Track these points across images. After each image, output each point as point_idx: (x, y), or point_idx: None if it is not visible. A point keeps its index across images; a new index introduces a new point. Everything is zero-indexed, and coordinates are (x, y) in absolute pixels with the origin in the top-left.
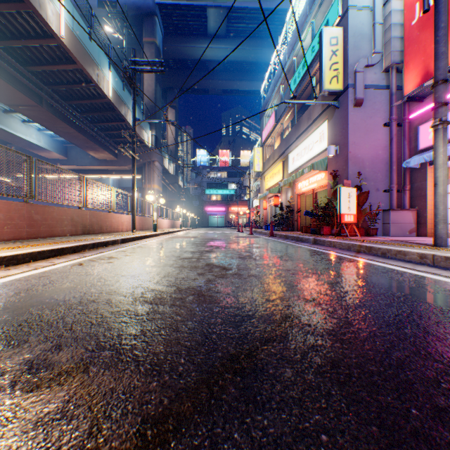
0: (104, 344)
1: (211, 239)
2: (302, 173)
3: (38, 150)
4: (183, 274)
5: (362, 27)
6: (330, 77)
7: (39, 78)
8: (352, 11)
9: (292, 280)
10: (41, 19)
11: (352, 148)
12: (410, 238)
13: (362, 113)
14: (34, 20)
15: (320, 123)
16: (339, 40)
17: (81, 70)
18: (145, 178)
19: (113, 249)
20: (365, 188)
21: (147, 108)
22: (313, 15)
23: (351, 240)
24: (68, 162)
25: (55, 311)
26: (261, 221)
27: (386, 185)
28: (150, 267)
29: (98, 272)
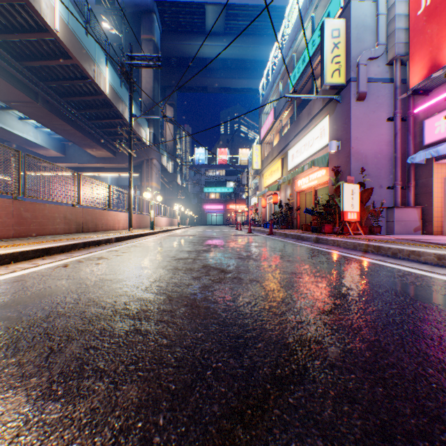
0: (55, 388)
1: (209, 237)
2: (302, 170)
3: (35, 148)
4: (176, 278)
5: (365, 18)
6: (332, 71)
7: (35, 74)
8: (355, 2)
9: (300, 286)
10: (35, 11)
11: (355, 144)
12: (416, 236)
13: (365, 107)
14: (27, 13)
15: (321, 118)
16: (341, 32)
17: (77, 66)
18: (143, 176)
19: (105, 249)
20: (368, 185)
21: (145, 106)
22: (314, 9)
23: (355, 238)
24: (66, 159)
25: (12, 331)
26: (259, 219)
27: (390, 182)
28: (141, 269)
29: (81, 275)
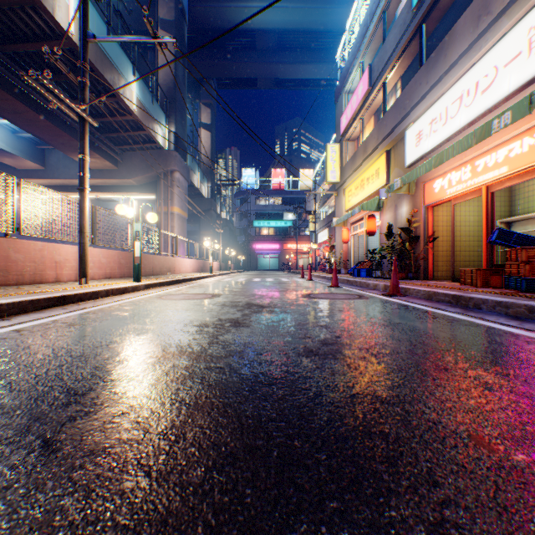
0: None
1: (247, 307)
2: (483, 133)
3: None
4: None
5: None
6: None
7: None
8: None
9: None
10: None
11: None
12: None
13: None
14: None
15: None
16: None
17: None
18: (160, 198)
19: None
20: None
21: (160, 88)
22: None
23: None
24: (46, 173)
25: None
26: (338, 262)
27: None
28: None
29: None
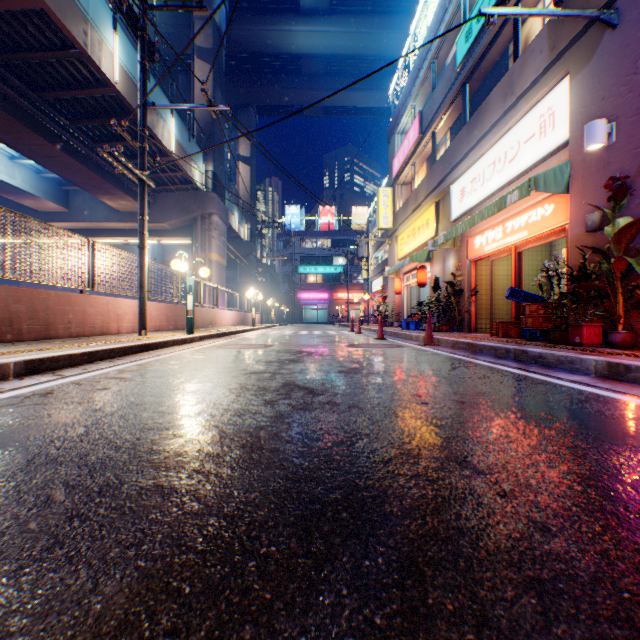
0: None
1: (299, 353)
2: (501, 205)
3: (14, 195)
4: None
5: None
6: None
7: None
8: None
9: None
10: None
11: None
12: None
13: None
14: None
15: (544, 92)
16: None
17: (48, 17)
18: (197, 243)
19: None
20: None
21: (198, 124)
22: None
23: None
24: (70, 216)
25: None
26: (390, 314)
27: None
28: None
29: None
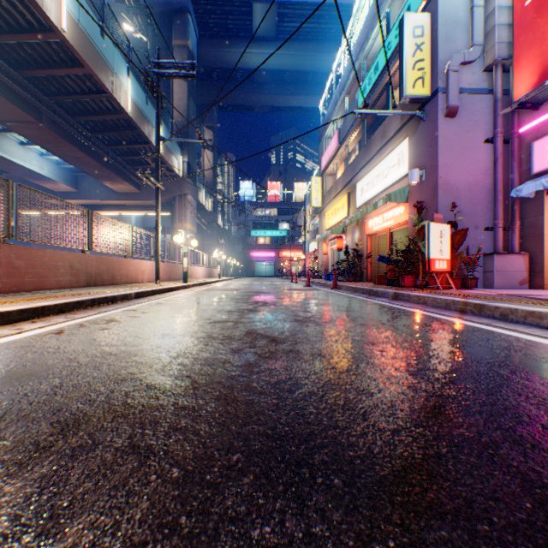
0: None
1: (257, 292)
2: (375, 206)
3: (41, 181)
4: (208, 351)
5: (456, 11)
6: (414, 79)
7: (38, 86)
8: None
9: (386, 365)
10: (35, 5)
11: (443, 172)
12: (524, 291)
13: (456, 126)
14: (26, 8)
15: (399, 141)
16: (426, 30)
17: (91, 76)
18: (176, 216)
19: (121, 308)
20: (460, 225)
21: (177, 128)
22: (389, 3)
23: (446, 294)
24: (79, 195)
25: None
26: (320, 269)
27: (488, 222)
28: (161, 338)
29: (76, 347)
